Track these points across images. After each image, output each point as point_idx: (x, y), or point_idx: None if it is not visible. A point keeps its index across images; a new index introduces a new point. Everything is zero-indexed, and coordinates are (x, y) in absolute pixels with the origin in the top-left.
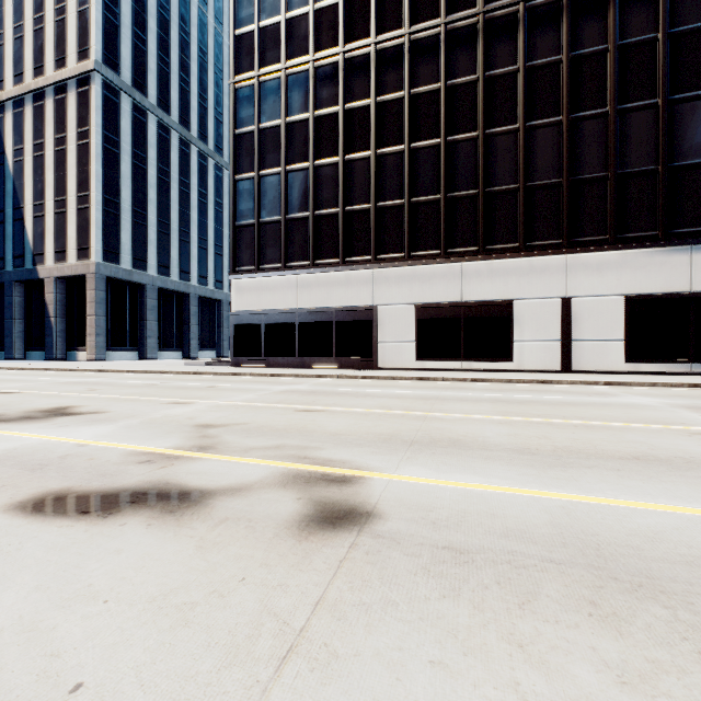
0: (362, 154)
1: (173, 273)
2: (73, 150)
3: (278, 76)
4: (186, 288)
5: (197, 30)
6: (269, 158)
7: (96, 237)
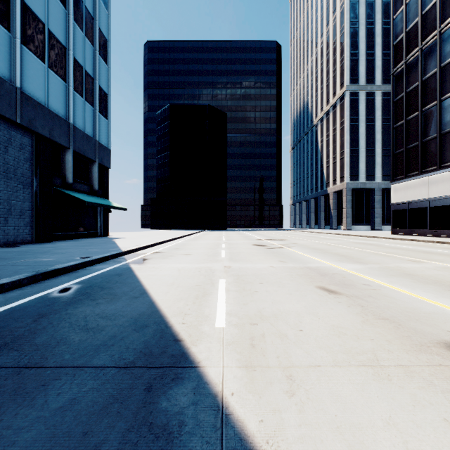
0: None
1: None
2: (338, 132)
3: (417, 55)
4: None
5: None
6: (412, 108)
7: (346, 170)
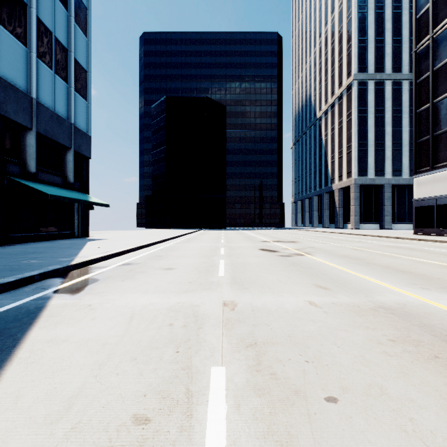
0: None
1: (404, 173)
2: (345, 125)
3: None
4: None
5: None
6: (440, 88)
7: (354, 165)
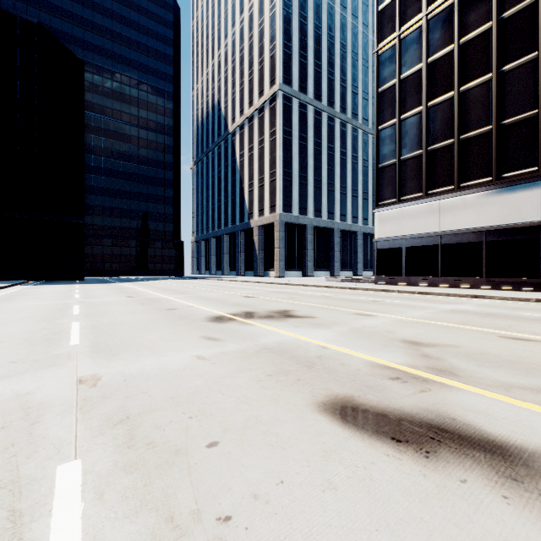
0: (523, 60)
1: (323, 215)
2: (267, 145)
3: (419, 25)
4: (332, 225)
5: (339, 31)
6: (410, 101)
7: (279, 197)
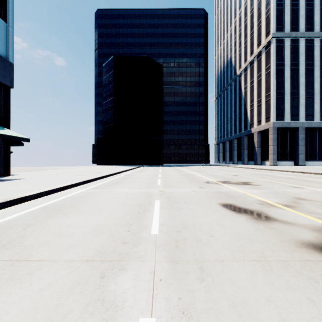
0: None
1: (315, 118)
2: (263, 77)
3: None
4: None
5: None
6: None
7: (273, 111)
